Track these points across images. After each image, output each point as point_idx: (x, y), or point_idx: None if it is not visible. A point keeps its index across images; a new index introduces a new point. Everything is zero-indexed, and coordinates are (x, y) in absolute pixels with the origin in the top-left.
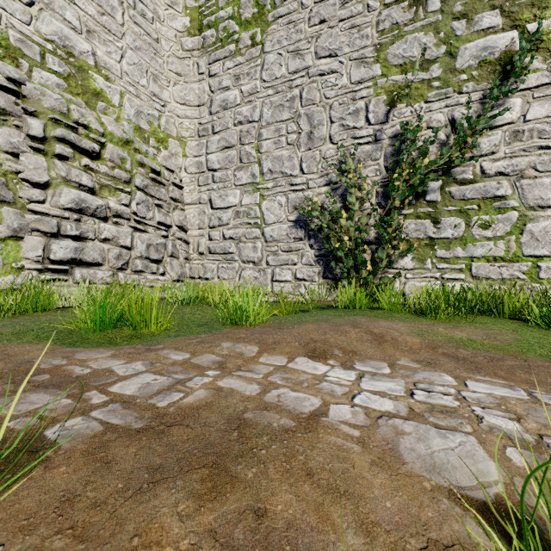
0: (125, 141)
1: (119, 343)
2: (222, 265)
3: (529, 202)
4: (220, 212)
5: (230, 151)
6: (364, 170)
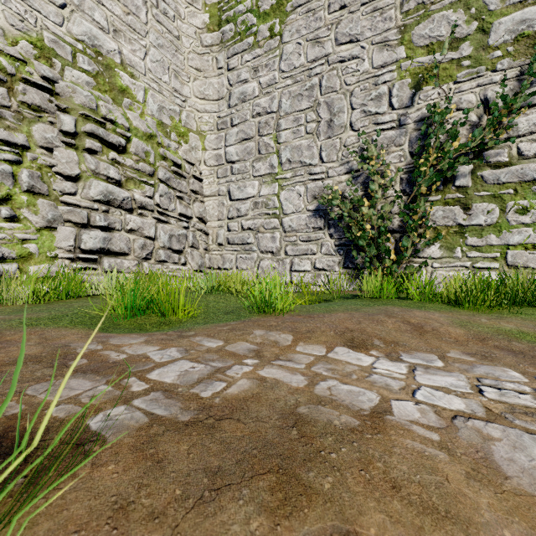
0: (148, 135)
1: (148, 329)
2: (241, 255)
3: None
4: (239, 203)
5: (248, 142)
6: (387, 156)
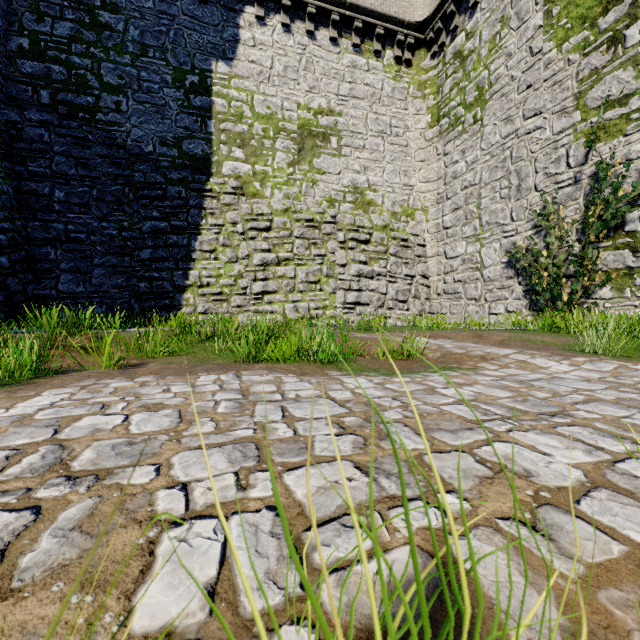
0: (384, 227)
1: None
2: (453, 303)
3: None
4: (451, 260)
5: (458, 211)
6: (565, 210)
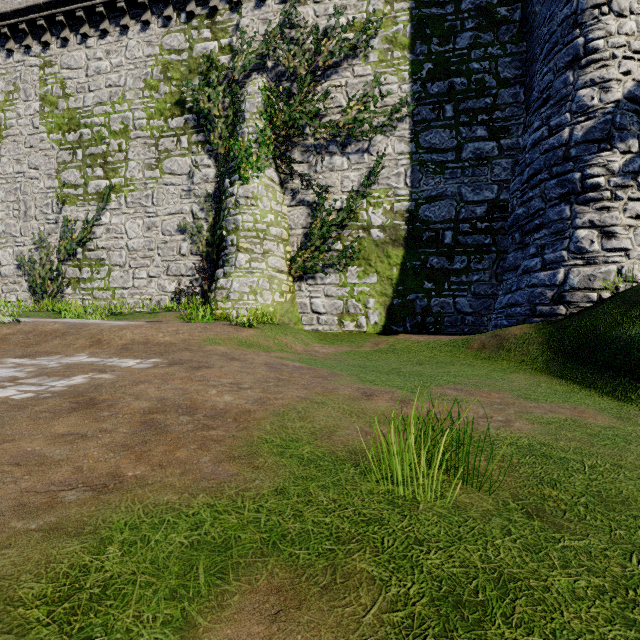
0: None
1: None
2: None
3: (112, 262)
4: None
5: None
6: (52, 238)
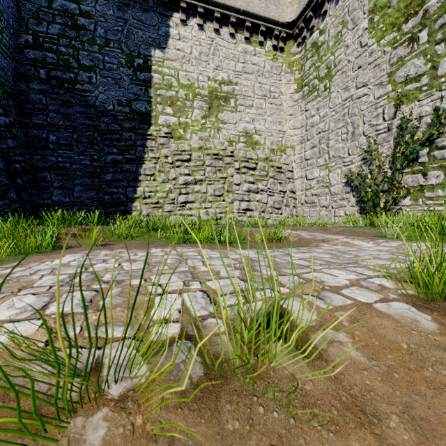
0: (265, 159)
1: None
2: (311, 209)
3: None
4: (310, 181)
5: (314, 148)
6: (382, 148)
